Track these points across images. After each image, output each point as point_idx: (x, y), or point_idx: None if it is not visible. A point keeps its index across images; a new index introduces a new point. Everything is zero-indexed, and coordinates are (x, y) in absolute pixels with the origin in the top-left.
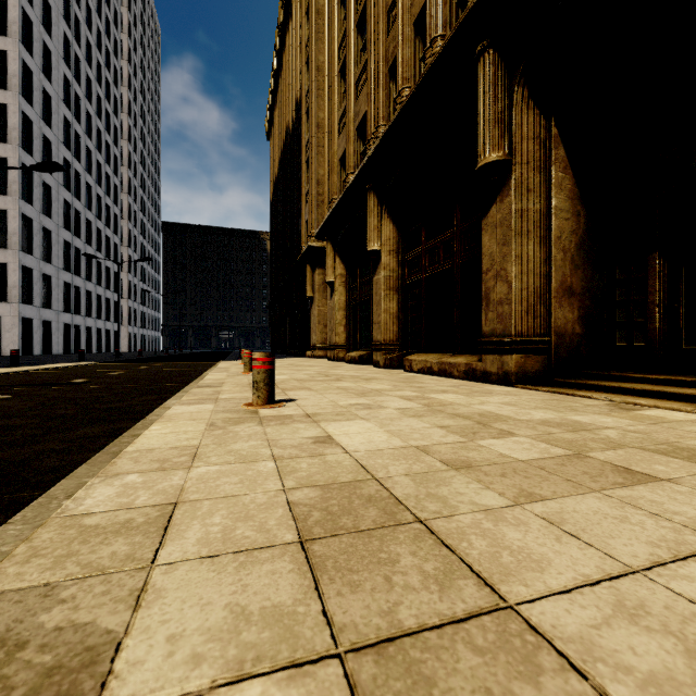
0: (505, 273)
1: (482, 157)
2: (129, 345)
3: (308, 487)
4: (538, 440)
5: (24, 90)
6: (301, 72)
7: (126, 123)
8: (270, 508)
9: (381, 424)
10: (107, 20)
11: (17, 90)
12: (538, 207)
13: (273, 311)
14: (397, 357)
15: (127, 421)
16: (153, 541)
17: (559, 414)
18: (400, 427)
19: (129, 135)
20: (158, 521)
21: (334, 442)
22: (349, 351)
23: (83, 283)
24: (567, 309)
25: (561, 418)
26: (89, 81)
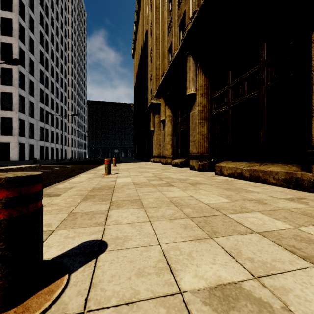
0: None
1: None
2: (72, 155)
3: None
4: None
5: (20, 37)
6: (148, 14)
7: (70, 55)
8: None
9: None
10: (61, 7)
11: (17, 37)
12: None
13: (135, 139)
14: (207, 163)
15: None
16: None
17: None
18: None
19: (72, 60)
20: None
21: None
22: (173, 159)
23: (49, 127)
24: None
25: None
26: (53, 35)
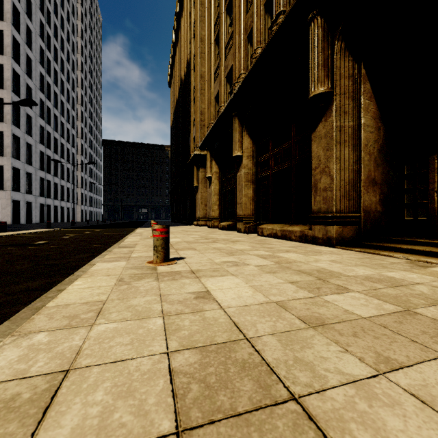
0: (328, 169)
1: (312, 90)
2: (82, 217)
3: (188, 350)
4: (370, 296)
5: (14, 55)
6: (190, 42)
7: (80, 77)
8: (152, 378)
9: (246, 280)
10: (67, 11)
11: (10, 55)
12: (352, 124)
13: (172, 196)
14: (253, 226)
15: (61, 275)
16: (26, 431)
17: (376, 271)
18: (261, 283)
19: (82, 84)
20: (42, 398)
21: (211, 297)
22: (221, 222)
23: (52, 178)
24: (371, 194)
25: (378, 274)
26: (56, 50)
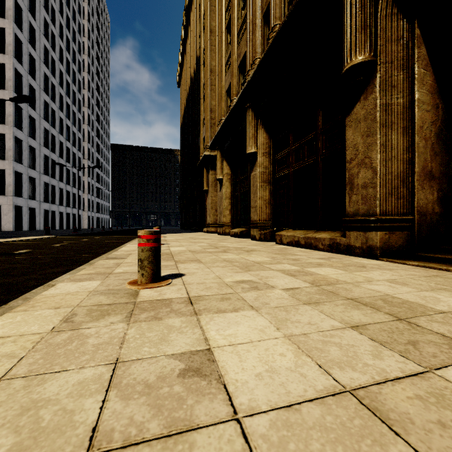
0: (369, 160)
1: (348, 60)
2: (89, 224)
3: None
4: None
5: (16, 54)
6: (200, 36)
7: (87, 78)
8: None
9: (276, 320)
10: (73, 10)
11: (12, 54)
12: (401, 100)
13: (182, 201)
14: (269, 232)
15: None
16: None
17: None
18: (303, 328)
19: (89, 86)
20: None
21: (214, 371)
22: (233, 228)
23: (57, 183)
24: (427, 191)
25: None
26: (61, 50)
